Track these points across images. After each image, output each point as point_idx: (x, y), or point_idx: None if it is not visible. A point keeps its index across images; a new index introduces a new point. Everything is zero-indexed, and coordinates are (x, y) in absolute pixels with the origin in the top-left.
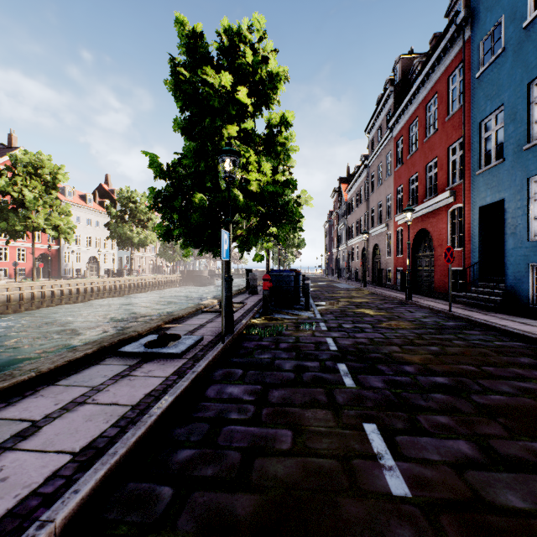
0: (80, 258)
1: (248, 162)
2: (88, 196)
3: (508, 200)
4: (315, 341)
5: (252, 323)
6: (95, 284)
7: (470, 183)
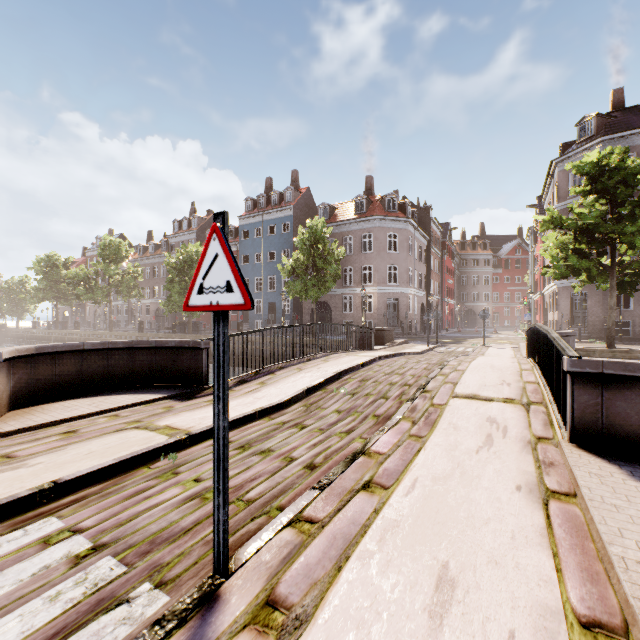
0: None
1: None
2: None
3: None
4: None
5: None
6: None
7: None
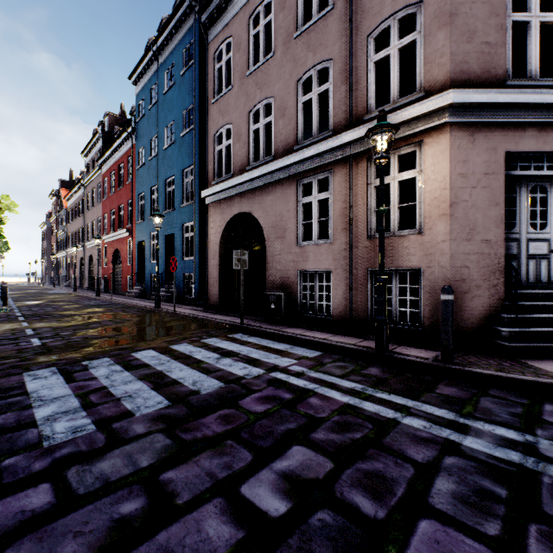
0: None
1: None
2: None
3: (146, 242)
4: (7, 315)
5: None
6: None
7: (135, 227)
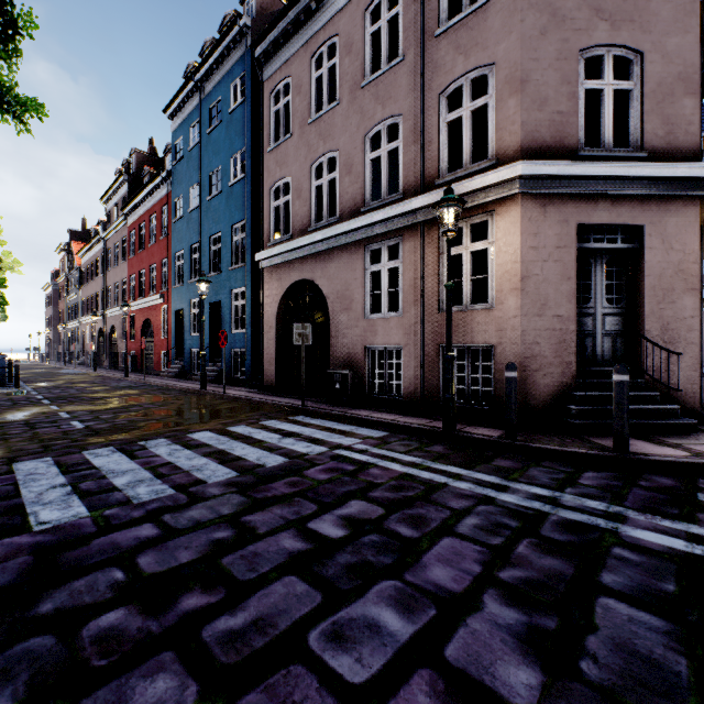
0: None
1: None
2: None
3: (185, 310)
4: (27, 397)
5: None
6: None
7: (171, 292)
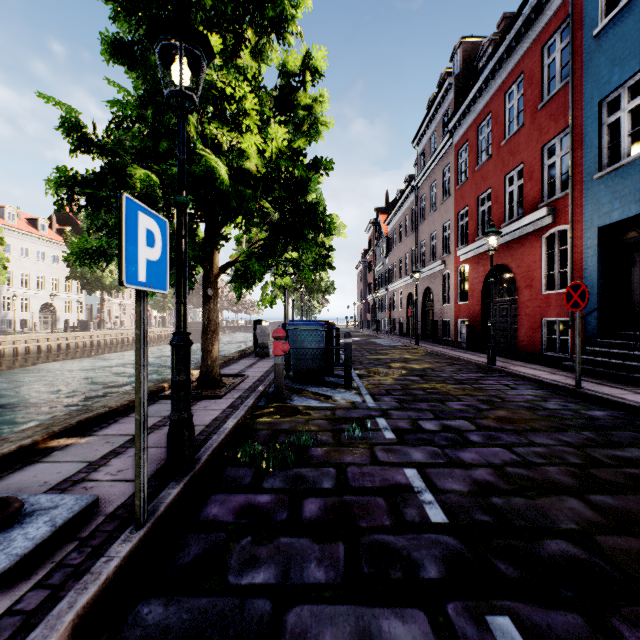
0: (28, 306)
1: (242, 112)
2: (40, 221)
3: None
4: (383, 485)
5: (248, 423)
6: (43, 341)
7: (581, 193)
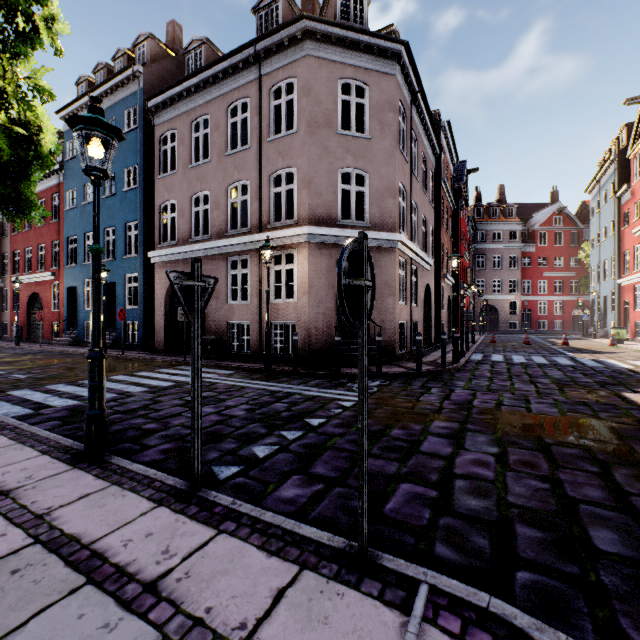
0: None
1: None
2: None
3: (79, 288)
4: None
5: None
6: None
7: (64, 271)
